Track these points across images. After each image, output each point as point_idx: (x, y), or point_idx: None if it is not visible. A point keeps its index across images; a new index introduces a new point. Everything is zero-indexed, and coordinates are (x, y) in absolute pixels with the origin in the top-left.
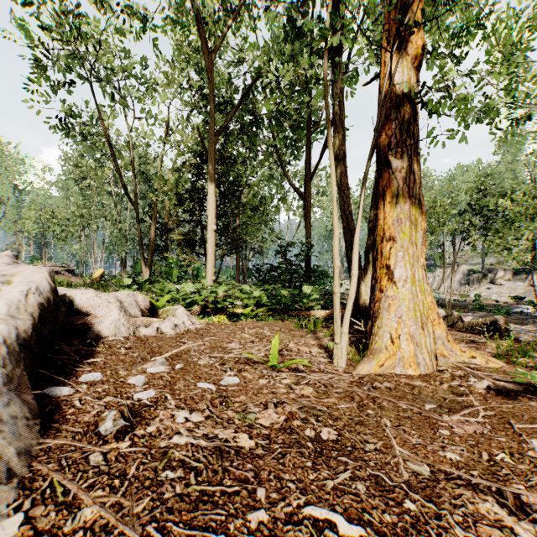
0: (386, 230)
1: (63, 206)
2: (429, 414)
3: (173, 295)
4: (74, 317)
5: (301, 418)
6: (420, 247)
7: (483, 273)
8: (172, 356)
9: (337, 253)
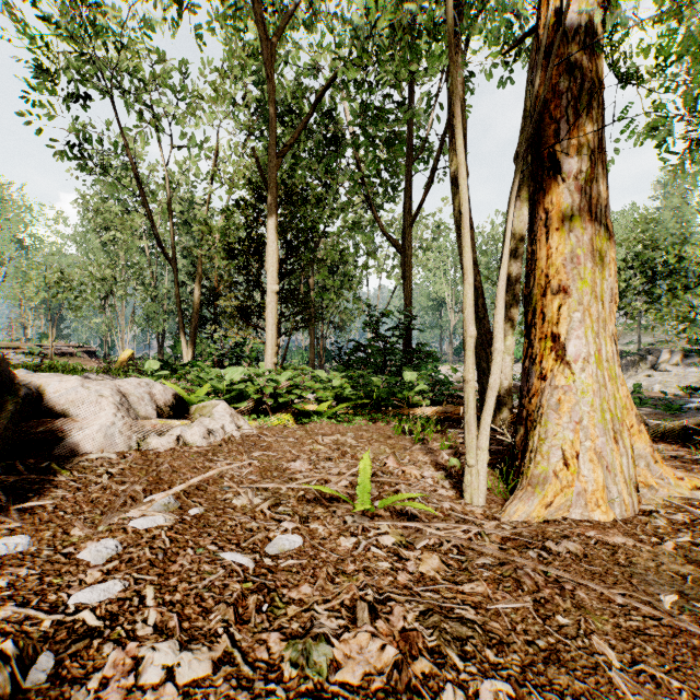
0: (552, 275)
1: (79, 266)
2: (679, 624)
3: (213, 385)
4: (39, 420)
5: (428, 647)
6: (608, 304)
7: (641, 355)
8: (189, 489)
9: (472, 314)
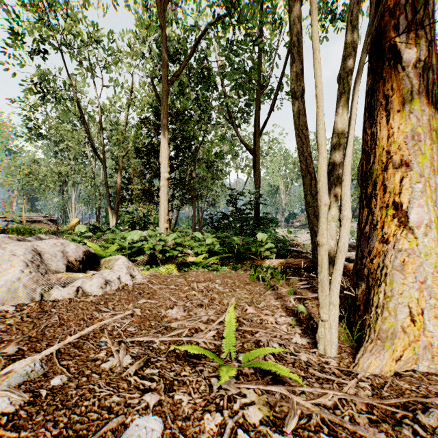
0: (394, 151)
1: (44, 165)
2: None
3: (119, 243)
4: None
5: None
6: None
7: None
8: (65, 347)
9: (326, 184)
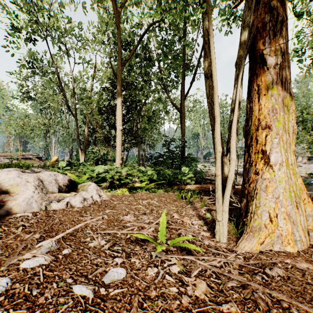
0: (262, 119)
1: (33, 118)
2: None
3: (89, 174)
4: None
5: None
6: (291, 134)
7: None
8: (66, 235)
9: (220, 139)
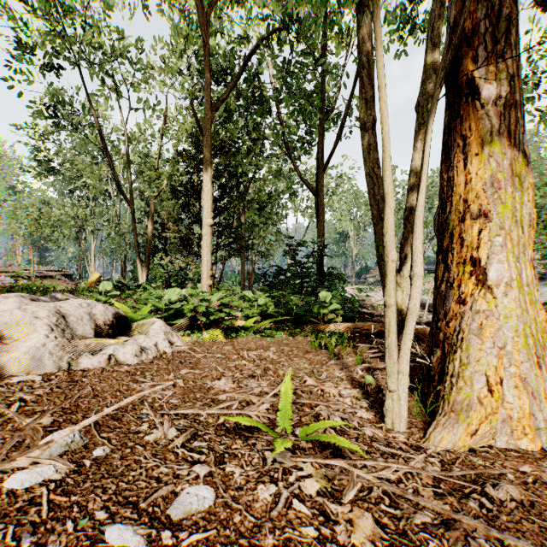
0: (472, 200)
1: (57, 207)
2: None
3: (154, 304)
4: None
5: None
6: (527, 229)
7: None
8: (104, 419)
9: (394, 238)
